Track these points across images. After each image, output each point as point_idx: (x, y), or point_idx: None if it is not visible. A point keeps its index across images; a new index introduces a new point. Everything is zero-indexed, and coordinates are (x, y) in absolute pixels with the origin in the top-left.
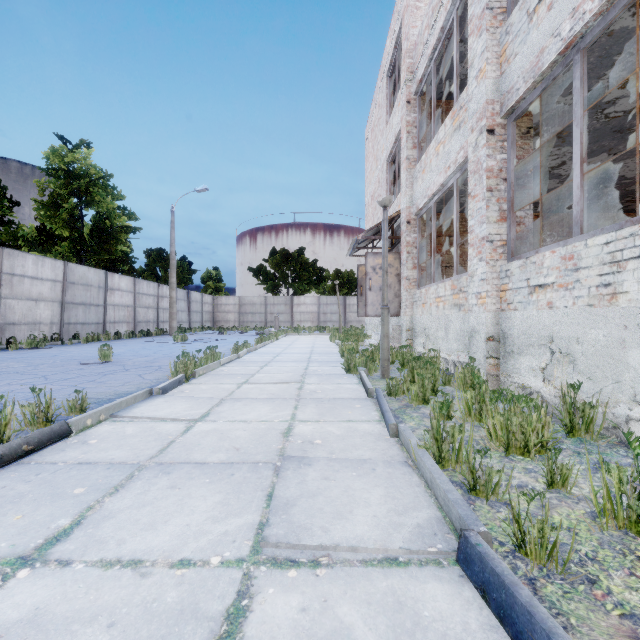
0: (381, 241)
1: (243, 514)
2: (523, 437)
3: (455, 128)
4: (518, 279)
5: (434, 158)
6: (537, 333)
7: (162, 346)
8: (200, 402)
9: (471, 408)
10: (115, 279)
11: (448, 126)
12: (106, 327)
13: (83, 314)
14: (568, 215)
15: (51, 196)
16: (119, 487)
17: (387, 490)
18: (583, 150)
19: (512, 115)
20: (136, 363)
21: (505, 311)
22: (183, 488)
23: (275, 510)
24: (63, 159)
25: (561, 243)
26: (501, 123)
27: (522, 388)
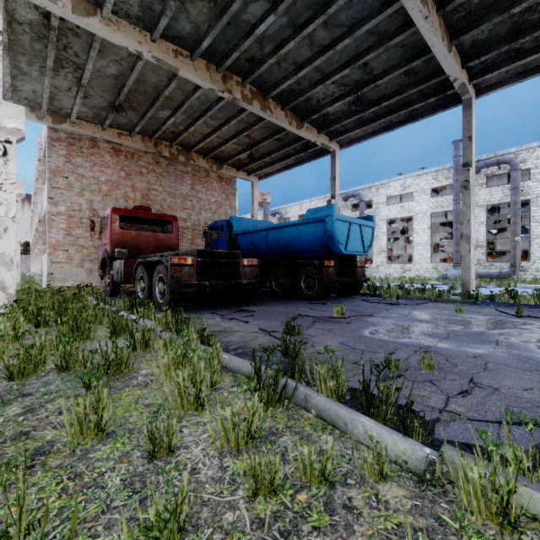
0: None
1: None
2: None
3: None
4: None
5: None
6: None
7: None
8: None
9: None
10: None
11: None
12: None
13: None
14: None
15: None
16: None
17: None
18: None
19: None
20: None
21: None
22: None
23: None
24: None
25: None
26: None
27: None
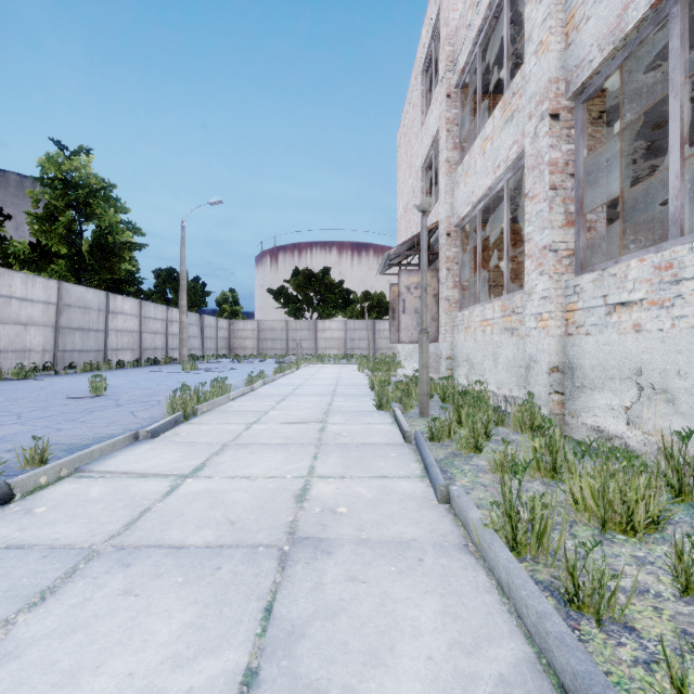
0: (416, 258)
1: (223, 650)
2: (625, 508)
3: (506, 119)
4: (591, 296)
5: (480, 158)
6: (618, 363)
7: (168, 376)
8: (196, 449)
9: (540, 460)
10: (118, 301)
11: (497, 118)
12: (107, 355)
13: (81, 340)
14: (631, 226)
15: (46, 208)
16: (48, 592)
17: (444, 601)
18: (684, 128)
19: (581, 95)
20: (132, 397)
21: (573, 336)
22: (142, 594)
23: (271, 648)
24: (60, 167)
25: (651, 249)
26: (567, 106)
27: (597, 431)
